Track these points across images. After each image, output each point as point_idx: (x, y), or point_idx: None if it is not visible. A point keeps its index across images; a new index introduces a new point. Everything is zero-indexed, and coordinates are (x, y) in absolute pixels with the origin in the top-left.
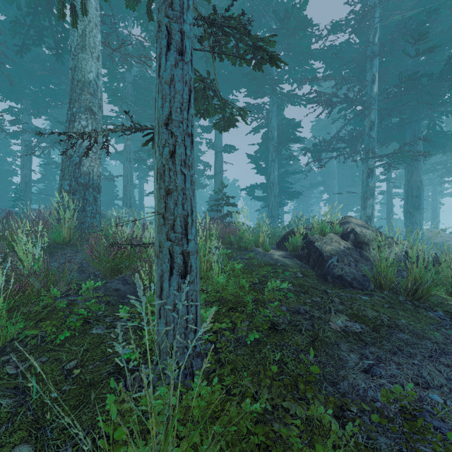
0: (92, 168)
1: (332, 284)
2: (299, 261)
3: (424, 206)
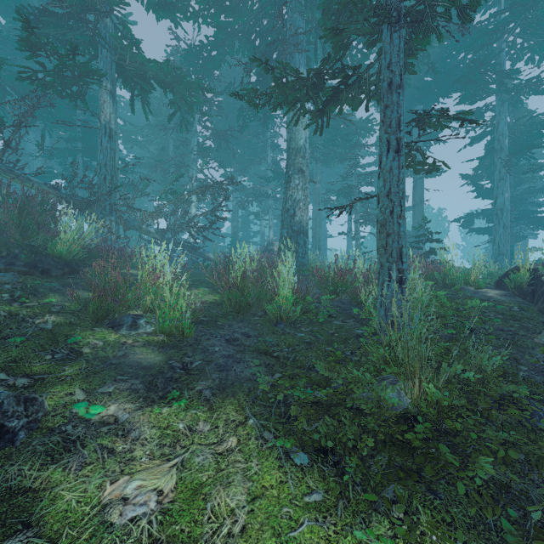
0: (302, 217)
1: None
2: (521, 298)
3: None
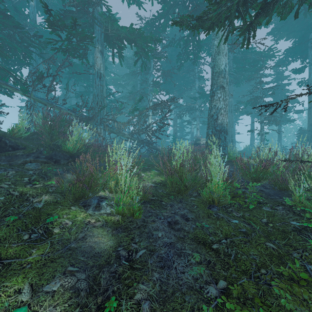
0: (223, 120)
1: None
2: None
3: None
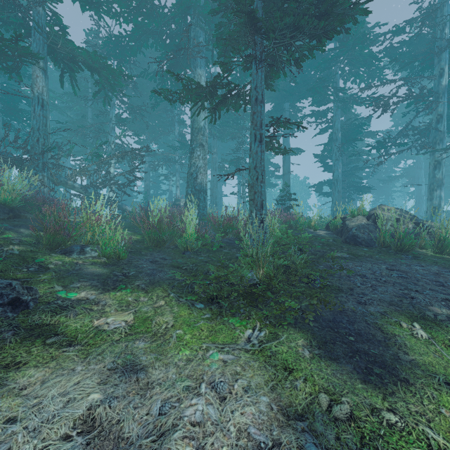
0: (202, 180)
1: (349, 243)
2: (336, 235)
3: None
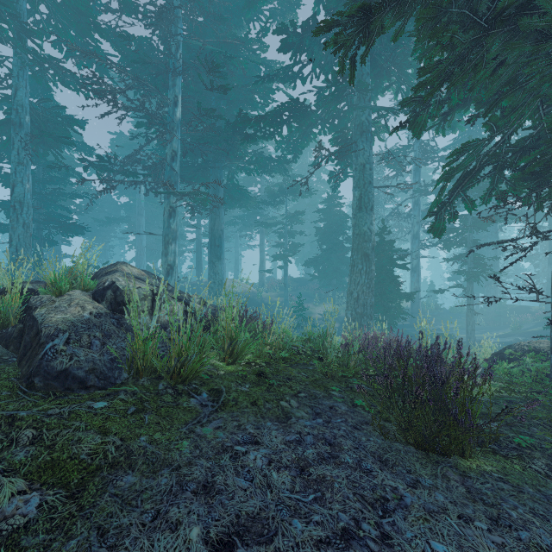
0: None
1: (45, 391)
2: (1, 349)
3: (230, 257)
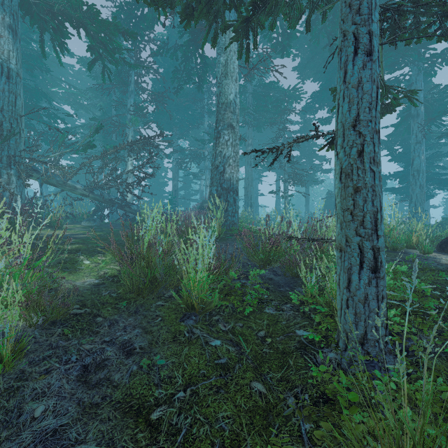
0: (232, 174)
1: None
2: None
3: None
